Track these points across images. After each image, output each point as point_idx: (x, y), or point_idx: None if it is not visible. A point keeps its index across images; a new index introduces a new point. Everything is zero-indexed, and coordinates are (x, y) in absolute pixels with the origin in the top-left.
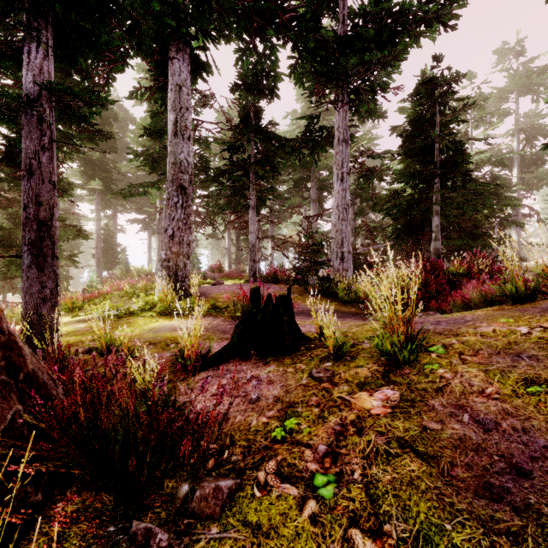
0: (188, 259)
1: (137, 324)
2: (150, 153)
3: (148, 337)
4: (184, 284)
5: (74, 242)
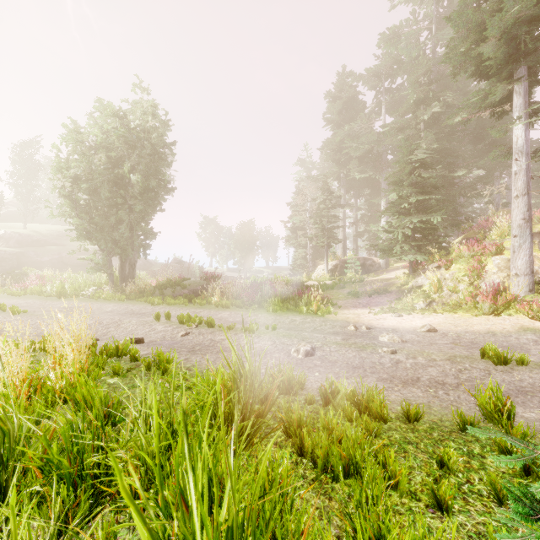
0: None
1: None
2: None
3: None
4: None
5: None
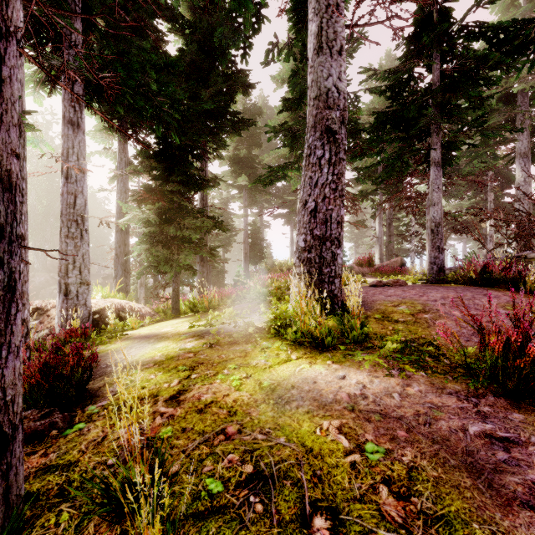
0: (339, 247)
1: (254, 364)
2: (288, 126)
3: (260, 429)
4: (332, 288)
5: (228, 239)
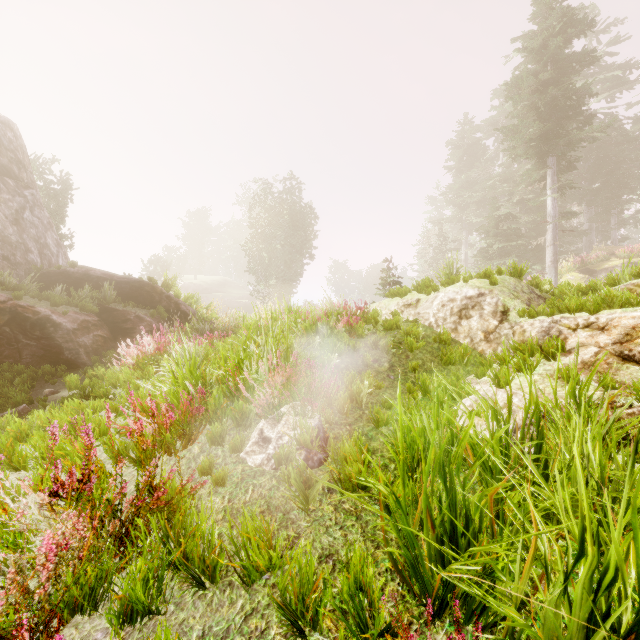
0: None
1: None
2: None
3: None
4: None
5: None
